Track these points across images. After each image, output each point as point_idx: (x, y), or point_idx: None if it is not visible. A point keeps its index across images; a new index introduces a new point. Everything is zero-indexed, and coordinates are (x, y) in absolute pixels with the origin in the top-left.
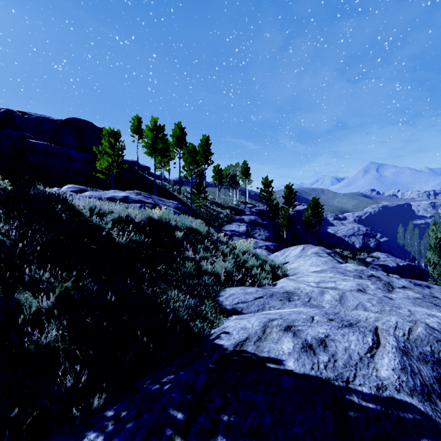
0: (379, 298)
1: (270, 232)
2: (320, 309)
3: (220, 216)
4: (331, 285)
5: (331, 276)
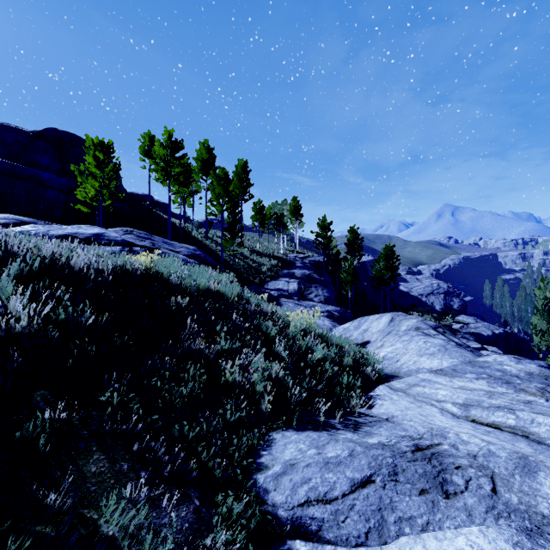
0: None
1: (331, 291)
2: None
3: (262, 269)
4: (507, 420)
5: (488, 390)
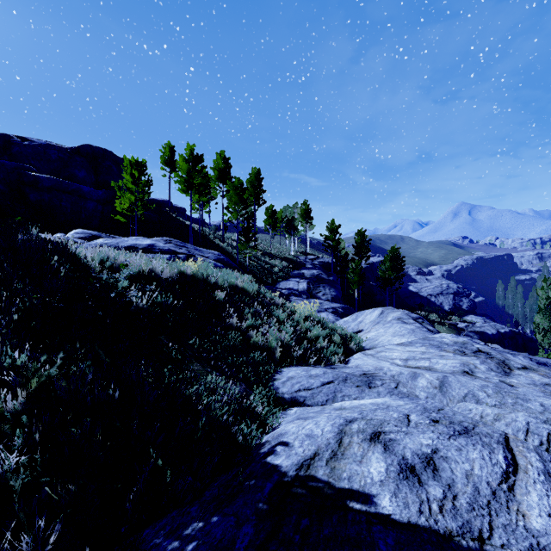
0: (495, 384)
1: (337, 291)
2: (415, 400)
3: (274, 270)
4: (425, 364)
5: (423, 351)
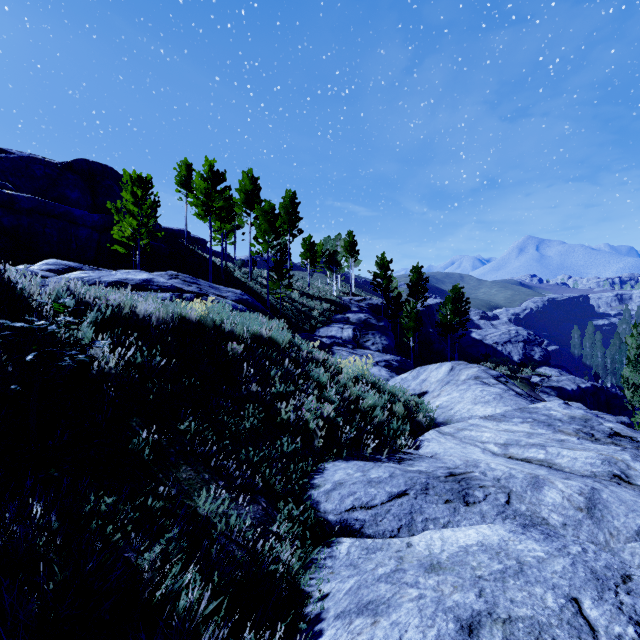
0: None
1: (390, 339)
2: (557, 541)
3: (313, 314)
4: (538, 455)
5: (529, 432)
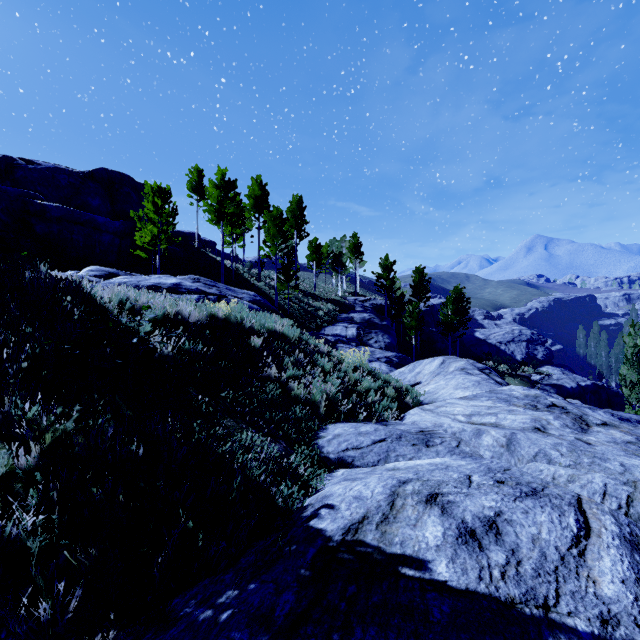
0: (569, 442)
1: (392, 337)
2: (478, 460)
3: (319, 314)
4: (491, 420)
5: (489, 406)
